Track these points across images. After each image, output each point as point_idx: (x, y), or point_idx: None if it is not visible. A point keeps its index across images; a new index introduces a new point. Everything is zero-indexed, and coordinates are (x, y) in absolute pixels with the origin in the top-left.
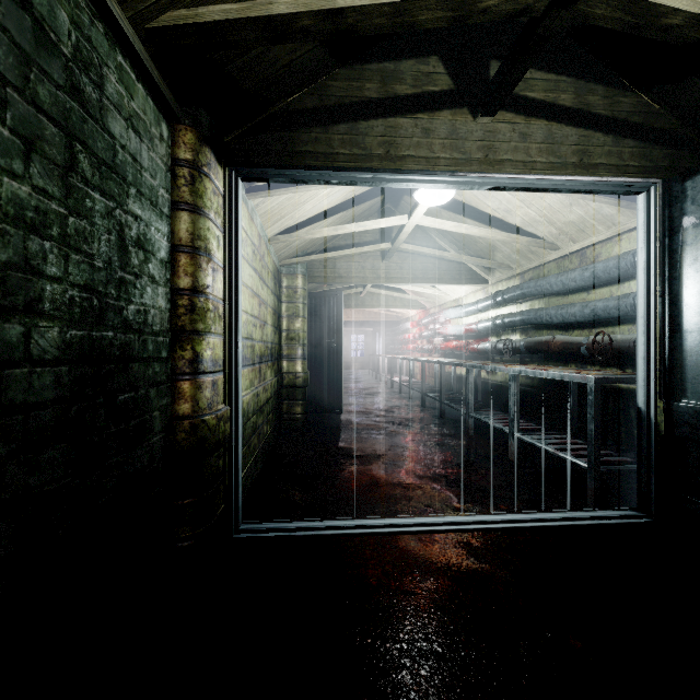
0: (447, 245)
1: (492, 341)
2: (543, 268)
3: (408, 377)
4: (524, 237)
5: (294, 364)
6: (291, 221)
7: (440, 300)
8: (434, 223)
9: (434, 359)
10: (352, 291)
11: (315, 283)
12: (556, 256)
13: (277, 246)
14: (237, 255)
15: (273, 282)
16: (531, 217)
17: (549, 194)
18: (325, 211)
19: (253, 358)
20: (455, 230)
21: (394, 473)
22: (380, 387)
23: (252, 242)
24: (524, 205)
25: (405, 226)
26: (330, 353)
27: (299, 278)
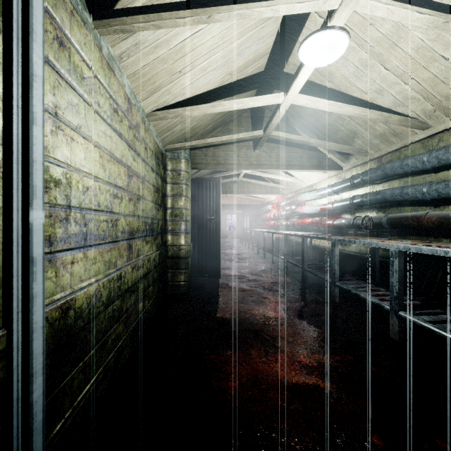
0: (309, 137)
1: (348, 218)
2: (404, 150)
3: (269, 245)
4: (396, 116)
5: (178, 238)
6: (169, 97)
7: (296, 187)
8: (310, 101)
9: (295, 232)
10: (228, 180)
11: (200, 174)
12: (423, 136)
13: (158, 127)
14: (27, 53)
15: (155, 162)
16: (405, 94)
17: (438, 60)
18: (203, 94)
19: (113, 234)
20: (329, 109)
21: (276, 361)
22: (248, 253)
23: (110, 96)
24: (401, 80)
25: (280, 106)
26: (211, 228)
27: (182, 162)
